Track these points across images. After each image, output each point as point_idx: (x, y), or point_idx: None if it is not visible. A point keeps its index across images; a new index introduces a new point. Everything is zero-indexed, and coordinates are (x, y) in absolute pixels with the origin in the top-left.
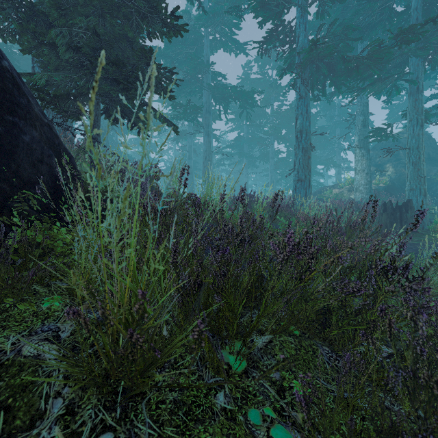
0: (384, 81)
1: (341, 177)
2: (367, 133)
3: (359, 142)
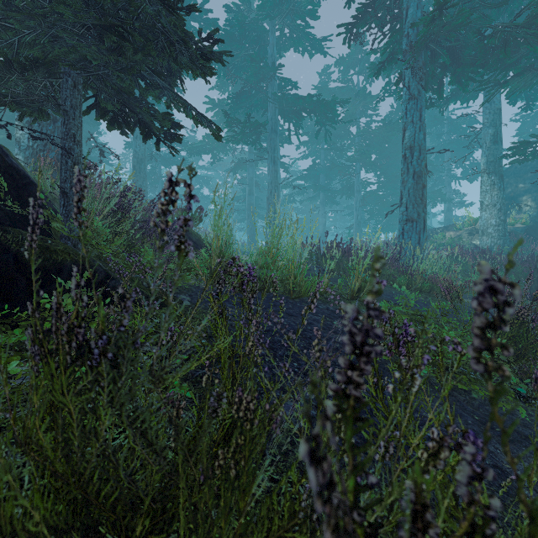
0: (537, 71)
1: (451, 215)
2: (499, 151)
3: (488, 164)
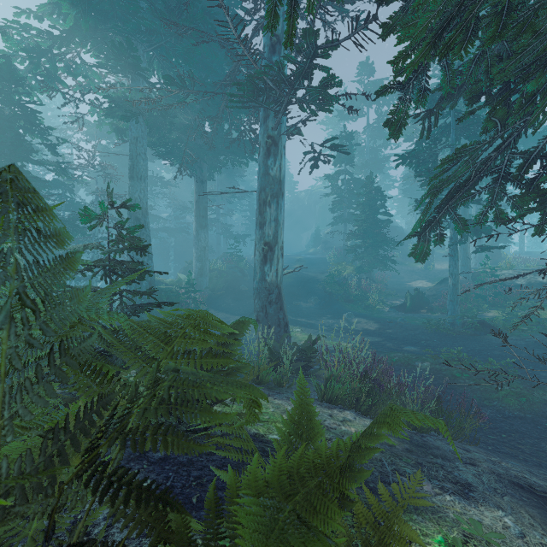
0: None
1: None
2: None
3: None
